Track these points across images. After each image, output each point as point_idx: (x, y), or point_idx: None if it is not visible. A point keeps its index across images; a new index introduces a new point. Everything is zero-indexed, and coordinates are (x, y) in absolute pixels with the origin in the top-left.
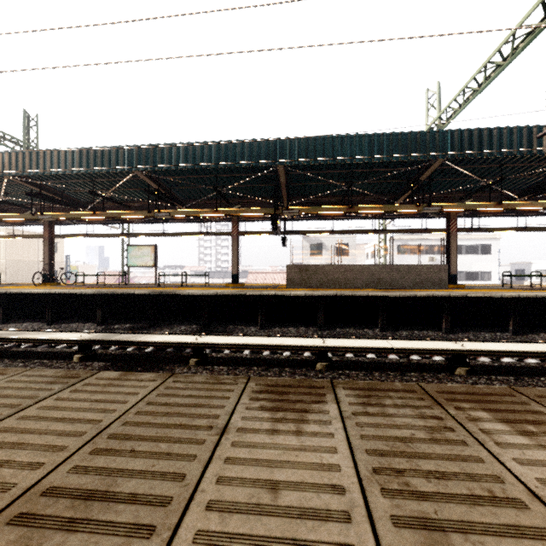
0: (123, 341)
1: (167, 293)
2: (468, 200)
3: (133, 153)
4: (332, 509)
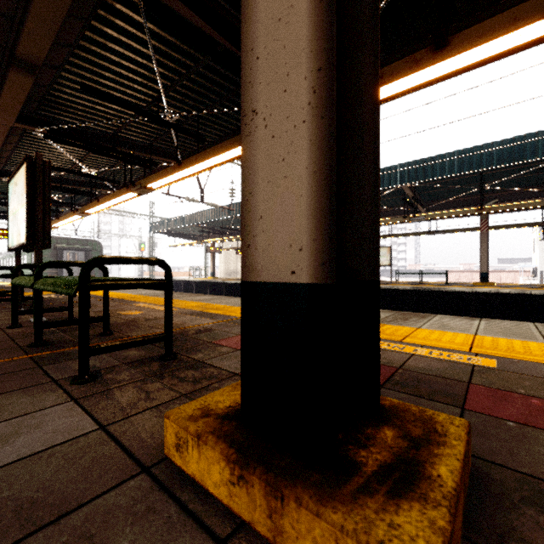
0: None
1: (431, 289)
2: None
3: (405, 170)
4: None
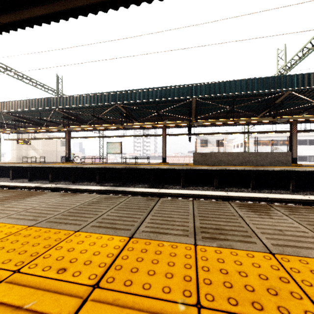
0: (122, 191)
1: (132, 167)
2: (305, 113)
3: (116, 95)
4: (307, 236)
